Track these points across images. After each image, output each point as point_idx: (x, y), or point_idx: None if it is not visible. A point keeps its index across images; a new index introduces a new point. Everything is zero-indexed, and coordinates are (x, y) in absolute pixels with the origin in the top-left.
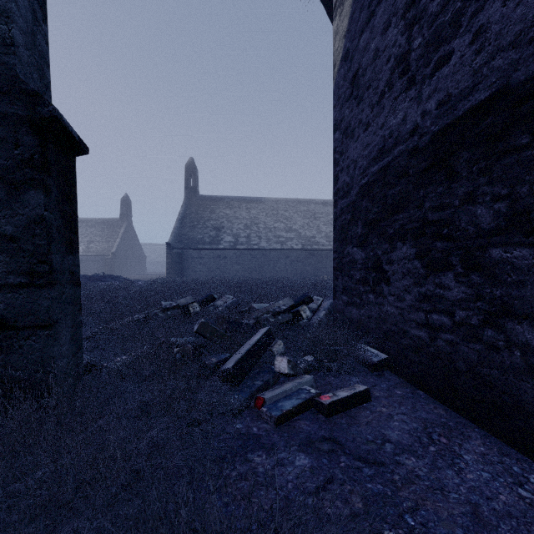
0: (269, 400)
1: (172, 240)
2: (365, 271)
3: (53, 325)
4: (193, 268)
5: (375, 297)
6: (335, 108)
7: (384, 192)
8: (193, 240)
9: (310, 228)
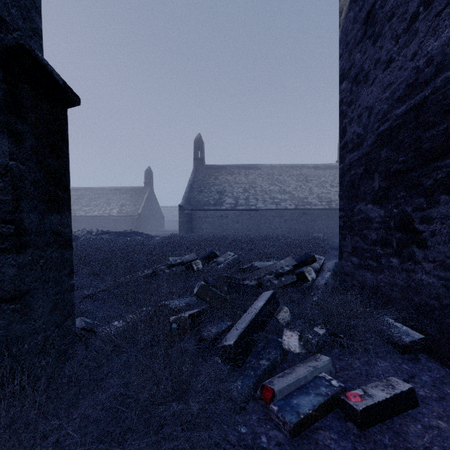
0: (279, 393)
1: (183, 203)
2: (386, 231)
3: (21, 298)
4: (200, 226)
5: (401, 262)
6: (341, 57)
7: (416, 135)
8: (200, 203)
9: (303, 190)
